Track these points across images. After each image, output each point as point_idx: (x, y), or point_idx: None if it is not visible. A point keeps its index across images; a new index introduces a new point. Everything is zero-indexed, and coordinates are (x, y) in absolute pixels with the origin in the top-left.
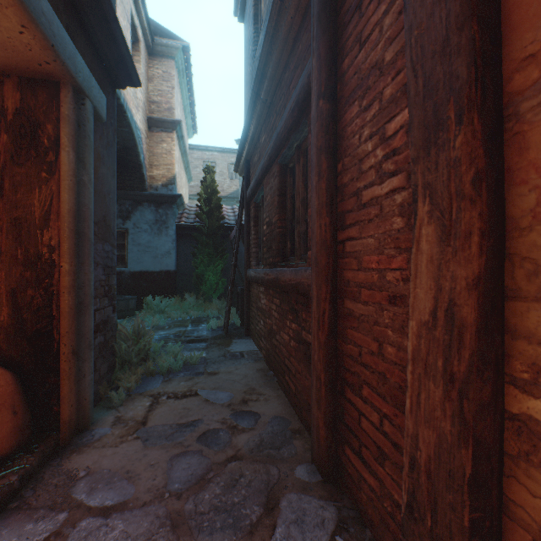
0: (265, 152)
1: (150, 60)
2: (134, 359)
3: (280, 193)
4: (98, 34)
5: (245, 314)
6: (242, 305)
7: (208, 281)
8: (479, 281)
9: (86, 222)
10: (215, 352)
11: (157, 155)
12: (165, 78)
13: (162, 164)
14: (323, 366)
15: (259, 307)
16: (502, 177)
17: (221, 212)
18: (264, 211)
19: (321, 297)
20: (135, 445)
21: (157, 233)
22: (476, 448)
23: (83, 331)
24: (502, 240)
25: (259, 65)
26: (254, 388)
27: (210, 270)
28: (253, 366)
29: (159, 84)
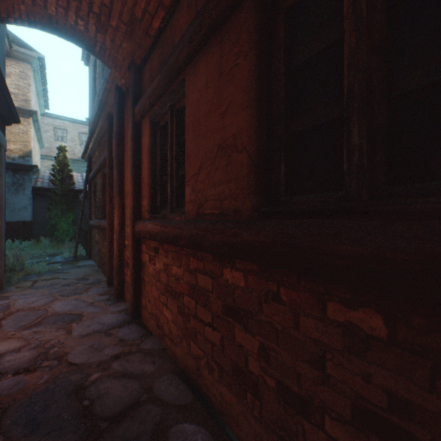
0: (97, 164)
1: (8, 60)
2: (18, 268)
3: (103, 186)
4: (4, 112)
5: (88, 246)
6: (87, 242)
7: (61, 229)
8: (120, 223)
9: (3, 201)
10: (68, 266)
11: (15, 133)
12: (22, 76)
13: (20, 141)
14: (109, 251)
15: (95, 240)
16: (125, 206)
17: (72, 179)
18: (97, 191)
19: (108, 229)
20: (31, 290)
21: (15, 193)
22: (120, 250)
23: (1, 247)
24: (125, 217)
25: (92, 127)
26: (89, 274)
27: (63, 221)
28: (90, 269)
29: (16, 80)
